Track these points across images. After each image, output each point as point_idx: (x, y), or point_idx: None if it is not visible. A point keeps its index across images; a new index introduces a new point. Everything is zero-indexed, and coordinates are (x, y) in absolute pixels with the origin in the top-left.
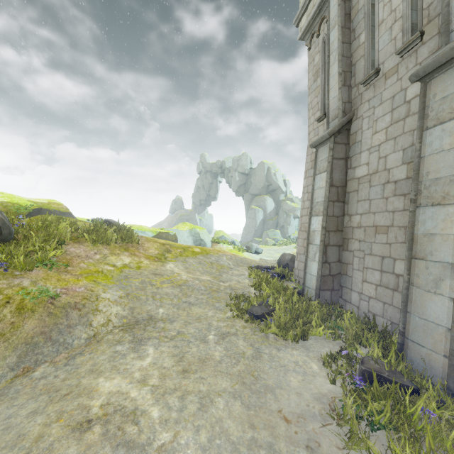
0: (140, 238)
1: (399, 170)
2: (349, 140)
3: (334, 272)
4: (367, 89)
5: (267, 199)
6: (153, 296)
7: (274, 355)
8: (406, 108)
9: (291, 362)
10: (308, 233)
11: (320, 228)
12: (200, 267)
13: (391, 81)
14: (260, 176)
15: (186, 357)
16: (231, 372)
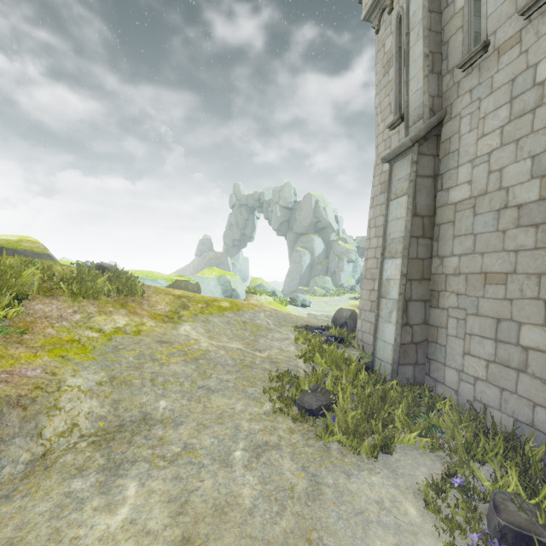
0: (147, 289)
1: (525, 188)
2: (439, 150)
3: (418, 339)
4: (467, 75)
5: (315, 239)
6: (153, 379)
7: (342, 489)
8: (537, 94)
9: (372, 503)
10: (379, 283)
11: (399, 275)
12: (228, 329)
13: (508, 58)
14: (307, 211)
15: (193, 502)
16: (271, 537)
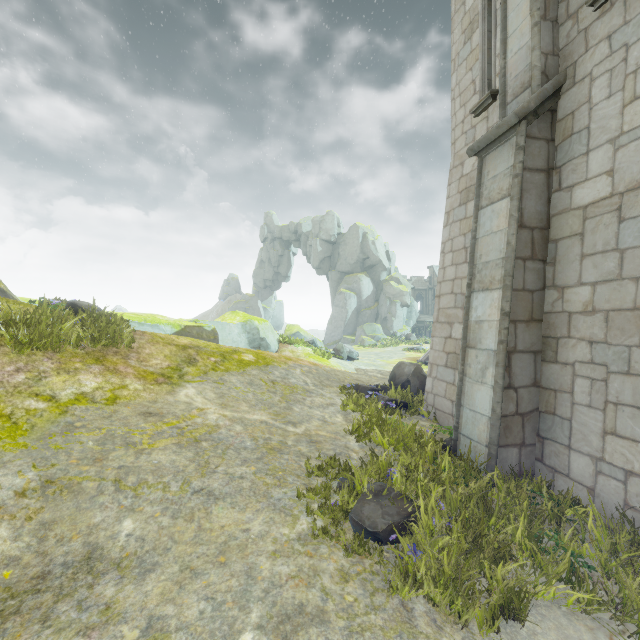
0: (139, 337)
1: None
2: (554, 132)
3: (525, 408)
4: (603, 14)
5: (363, 279)
6: (118, 480)
7: None
8: None
9: None
10: (464, 326)
11: (497, 314)
12: (250, 393)
13: None
14: (353, 245)
15: None
16: None
